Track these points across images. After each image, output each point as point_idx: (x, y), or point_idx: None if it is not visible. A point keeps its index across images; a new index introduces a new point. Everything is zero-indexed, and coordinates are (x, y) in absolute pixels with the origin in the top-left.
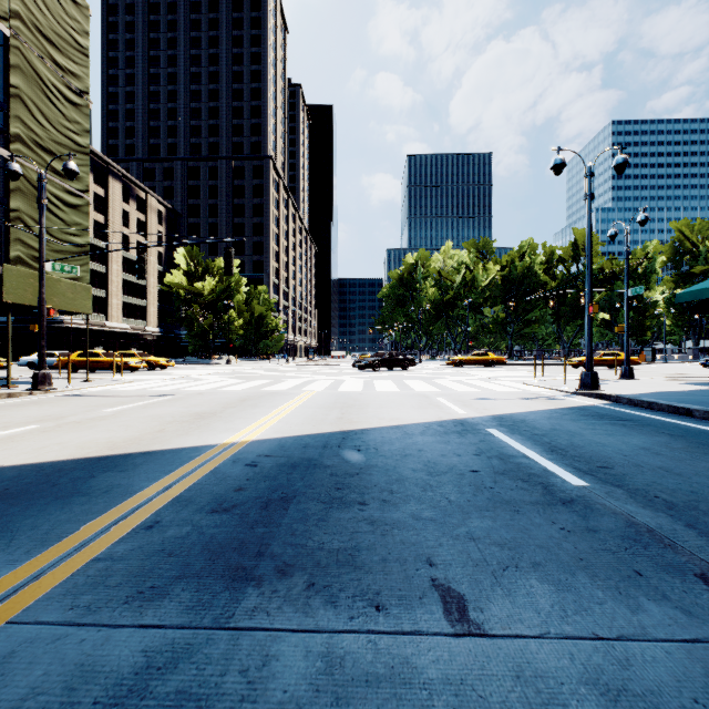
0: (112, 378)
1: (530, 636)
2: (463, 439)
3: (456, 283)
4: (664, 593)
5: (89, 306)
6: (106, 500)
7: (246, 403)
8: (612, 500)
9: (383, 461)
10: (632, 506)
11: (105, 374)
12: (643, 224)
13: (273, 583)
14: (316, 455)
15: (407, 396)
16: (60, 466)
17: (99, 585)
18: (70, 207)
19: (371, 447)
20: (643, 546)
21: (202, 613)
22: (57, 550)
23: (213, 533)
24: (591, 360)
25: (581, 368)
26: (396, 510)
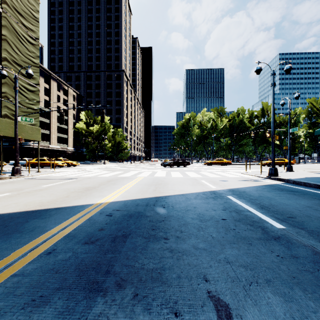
0: (50, 170)
1: None
2: (216, 201)
3: (208, 127)
4: None
5: (39, 137)
6: (30, 235)
7: (110, 183)
8: (300, 237)
9: (176, 213)
10: (312, 241)
11: (47, 169)
12: (297, 98)
13: (113, 293)
14: (142, 210)
15: (186, 179)
16: (12, 216)
17: (10, 294)
18: (30, 91)
19: (170, 205)
20: None
21: (67, 317)
22: None
23: (83, 257)
24: (274, 162)
25: (266, 166)
26: (184, 242)
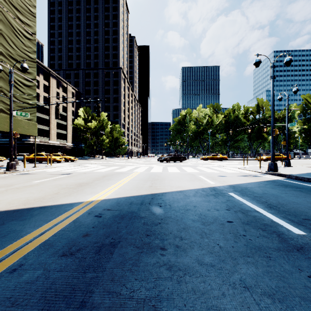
0: (47, 165)
1: None
2: (217, 199)
3: (204, 123)
4: None
5: (35, 132)
6: None
7: (105, 178)
8: None
9: (174, 214)
10: None
11: (45, 164)
12: (295, 92)
13: None
14: (136, 209)
15: (183, 174)
16: None
17: None
18: (26, 86)
19: (167, 204)
20: None
21: None
22: None
23: (55, 278)
24: (273, 157)
25: (262, 161)
26: (185, 255)
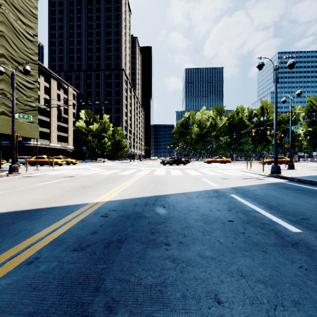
0: (49, 168)
1: None
2: (219, 200)
3: (207, 125)
4: None
5: (37, 135)
6: (13, 240)
7: (108, 181)
8: None
9: (178, 214)
10: None
11: (47, 167)
12: (299, 95)
13: None
14: (140, 210)
15: (186, 177)
16: None
17: None
18: (28, 89)
19: (170, 205)
20: None
21: None
22: None
23: (69, 268)
24: (276, 160)
25: (266, 164)
26: (188, 249)
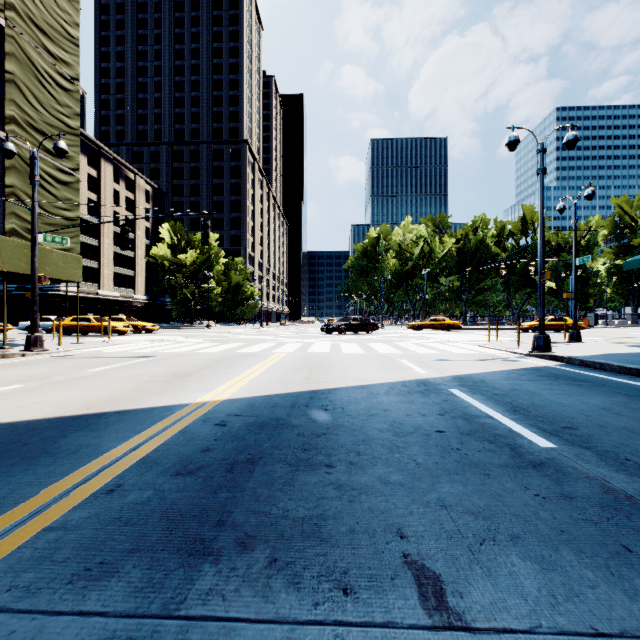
0: (100, 340)
1: (519, 630)
2: (427, 398)
3: (415, 254)
4: None
5: (79, 274)
6: (72, 461)
7: (221, 364)
8: (582, 463)
9: (350, 421)
10: (604, 470)
11: (95, 338)
12: (590, 198)
13: (232, 558)
14: (284, 415)
15: (371, 357)
16: (34, 426)
17: (45, 560)
18: (61, 184)
19: (338, 406)
20: (625, 516)
21: (151, 596)
22: (9, 517)
23: (174, 498)
24: (543, 324)
25: (530, 332)
26: (363, 473)
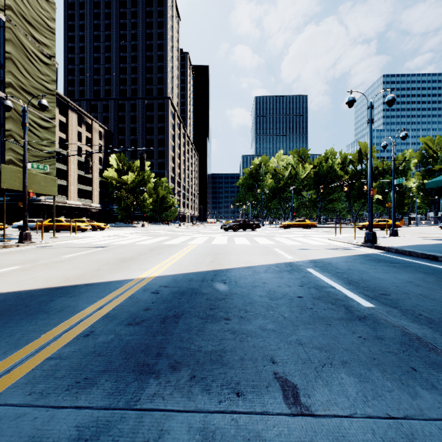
0: (70, 236)
1: (343, 416)
2: (292, 275)
3: (285, 176)
4: (432, 383)
5: (55, 190)
6: (60, 316)
7: (153, 252)
8: (391, 317)
9: (240, 290)
10: (404, 321)
11: (66, 233)
12: (404, 138)
13: (167, 375)
14: (197, 286)
15: (255, 247)
16: (32, 293)
17: (50, 377)
18: (43, 128)
19: (233, 280)
20: (415, 349)
21: (118, 397)
22: (24, 351)
23: (128, 339)
24: (371, 224)
25: (364, 229)
26: (249, 323)
